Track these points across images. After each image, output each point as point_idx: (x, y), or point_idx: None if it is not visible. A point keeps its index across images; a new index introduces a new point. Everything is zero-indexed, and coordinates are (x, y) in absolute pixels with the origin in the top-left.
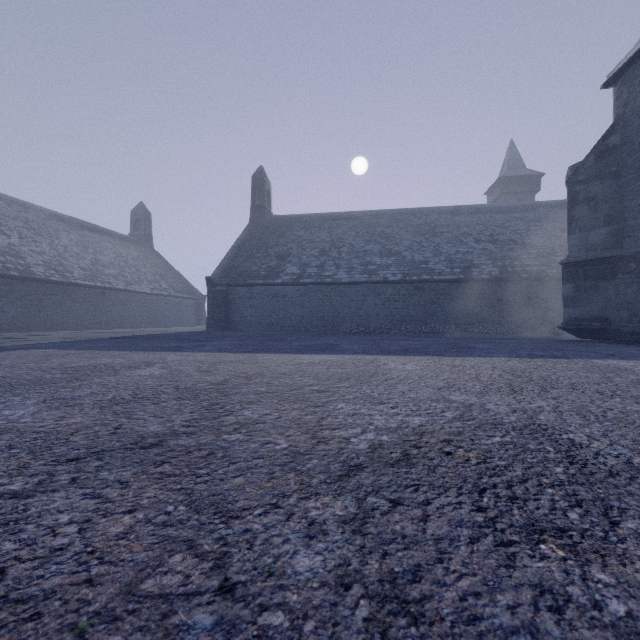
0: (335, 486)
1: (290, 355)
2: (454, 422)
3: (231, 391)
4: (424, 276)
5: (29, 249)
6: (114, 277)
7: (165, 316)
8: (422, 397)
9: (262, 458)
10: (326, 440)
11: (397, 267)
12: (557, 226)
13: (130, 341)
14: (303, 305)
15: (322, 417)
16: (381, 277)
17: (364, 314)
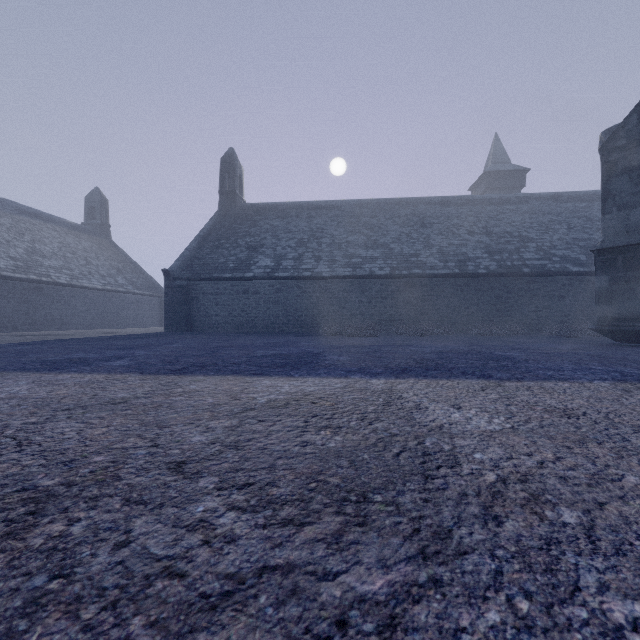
0: None
1: (239, 379)
2: None
3: None
4: (415, 270)
5: None
6: (56, 269)
7: (121, 315)
8: None
9: None
10: None
11: (384, 260)
12: (553, 219)
13: (26, 349)
14: (278, 303)
15: None
16: (367, 271)
17: (348, 313)
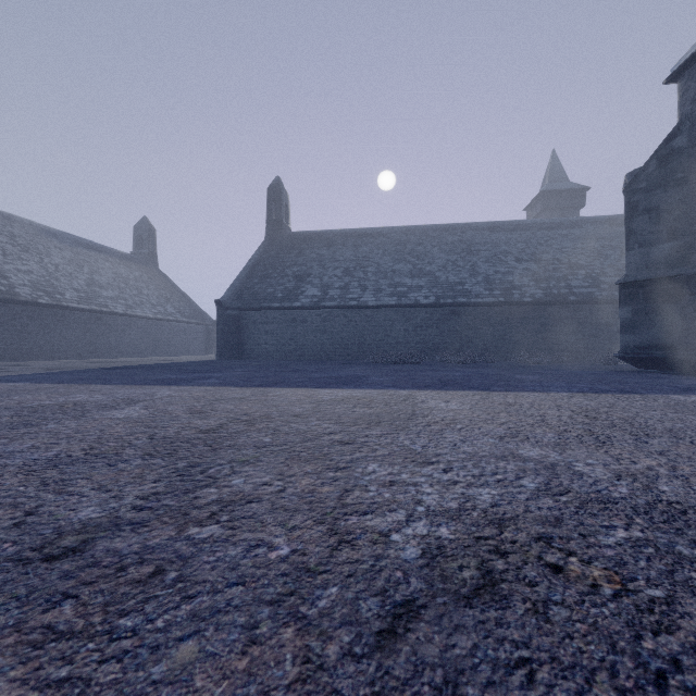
0: (371, 667)
1: (307, 390)
2: (541, 498)
3: (223, 443)
4: (460, 299)
5: (14, 267)
6: (112, 300)
7: (171, 343)
8: (482, 452)
9: (242, 583)
10: (352, 538)
11: (430, 289)
12: (606, 244)
13: (123, 372)
14: (325, 331)
15: (346, 489)
16: (412, 300)
17: (393, 341)
